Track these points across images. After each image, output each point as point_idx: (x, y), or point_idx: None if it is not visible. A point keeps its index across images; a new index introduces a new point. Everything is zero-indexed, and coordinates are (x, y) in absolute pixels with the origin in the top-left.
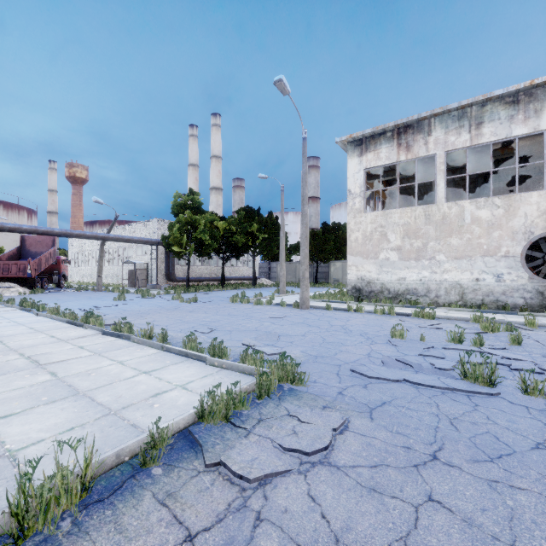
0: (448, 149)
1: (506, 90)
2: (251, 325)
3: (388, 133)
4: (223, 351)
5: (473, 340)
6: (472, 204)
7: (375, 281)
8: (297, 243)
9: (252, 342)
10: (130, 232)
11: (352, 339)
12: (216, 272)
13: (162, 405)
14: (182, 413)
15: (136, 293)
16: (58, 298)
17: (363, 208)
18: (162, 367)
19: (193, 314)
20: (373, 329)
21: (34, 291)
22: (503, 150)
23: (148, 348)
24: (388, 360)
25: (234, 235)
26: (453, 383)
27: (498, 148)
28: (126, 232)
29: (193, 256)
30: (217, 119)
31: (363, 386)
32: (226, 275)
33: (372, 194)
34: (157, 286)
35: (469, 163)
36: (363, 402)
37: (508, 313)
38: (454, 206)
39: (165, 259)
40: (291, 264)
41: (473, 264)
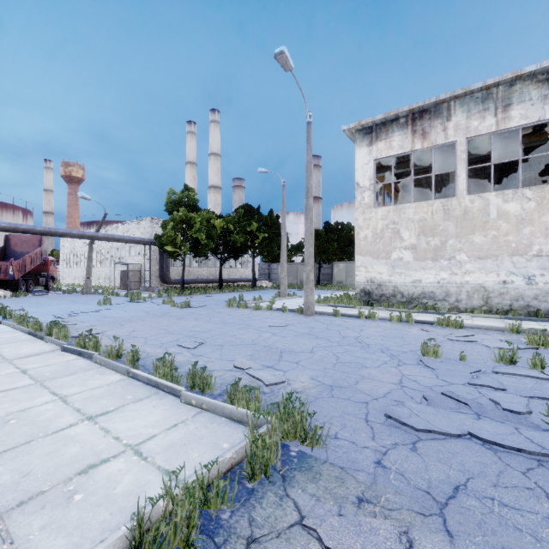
0: (470, 135)
1: (539, 65)
2: (247, 337)
3: (401, 119)
4: (206, 380)
5: (532, 361)
6: (498, 196)
7: (387, 284)
8: (298, 243)
9: (247, 363)
10: (123, 231)
11: (373, 358)
12: (214, 274)
13: (88, 496)
14: (116, 518)
15: (126, 296)
16: (39, 301)
17: (373, 203)
18: (118, 407)
19: (181, 322)
20: (394, 343)
21: (16, 294)
22: (530, 138)
23: (111, 372)
24: (432, 395)
25: (232, 234)
26: (546, 441)
27: (524, 135)
28: (119, 231)
29: (189, 257)
30: (216, 115)
31: (411, 448)
32: (224, 276)
33: (380, 190)
34: (150, 288)
35: (490, 153)
36: (422, 486)
37: (542, 320)
38: (477, 199)
39: (160, 260)
40: (292, 265)
41: (499, 265)
